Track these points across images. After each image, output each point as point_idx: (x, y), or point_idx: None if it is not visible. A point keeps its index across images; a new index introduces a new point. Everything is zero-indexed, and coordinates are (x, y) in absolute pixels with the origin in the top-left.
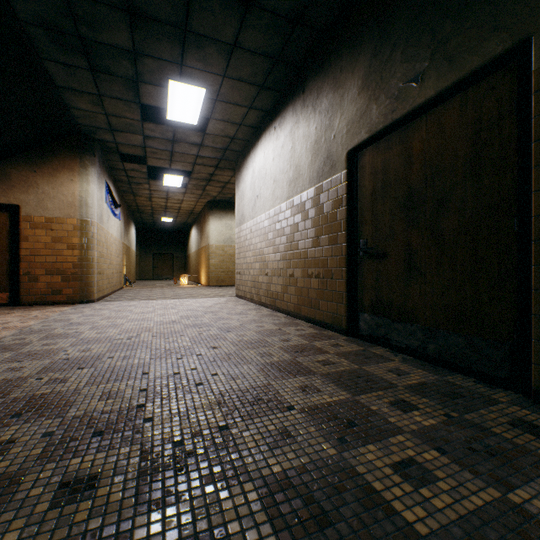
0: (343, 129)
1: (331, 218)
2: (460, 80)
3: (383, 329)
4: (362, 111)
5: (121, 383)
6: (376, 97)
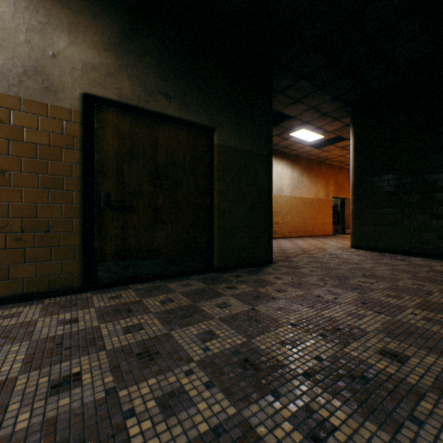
0: (77, 63)
1: (47, 155)
2: (191, 122)
3: (131, 269)
4: (111, 71)
5: (274, 442)
6: (130, 75)
